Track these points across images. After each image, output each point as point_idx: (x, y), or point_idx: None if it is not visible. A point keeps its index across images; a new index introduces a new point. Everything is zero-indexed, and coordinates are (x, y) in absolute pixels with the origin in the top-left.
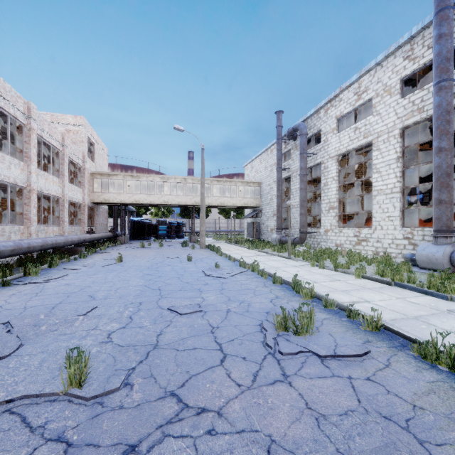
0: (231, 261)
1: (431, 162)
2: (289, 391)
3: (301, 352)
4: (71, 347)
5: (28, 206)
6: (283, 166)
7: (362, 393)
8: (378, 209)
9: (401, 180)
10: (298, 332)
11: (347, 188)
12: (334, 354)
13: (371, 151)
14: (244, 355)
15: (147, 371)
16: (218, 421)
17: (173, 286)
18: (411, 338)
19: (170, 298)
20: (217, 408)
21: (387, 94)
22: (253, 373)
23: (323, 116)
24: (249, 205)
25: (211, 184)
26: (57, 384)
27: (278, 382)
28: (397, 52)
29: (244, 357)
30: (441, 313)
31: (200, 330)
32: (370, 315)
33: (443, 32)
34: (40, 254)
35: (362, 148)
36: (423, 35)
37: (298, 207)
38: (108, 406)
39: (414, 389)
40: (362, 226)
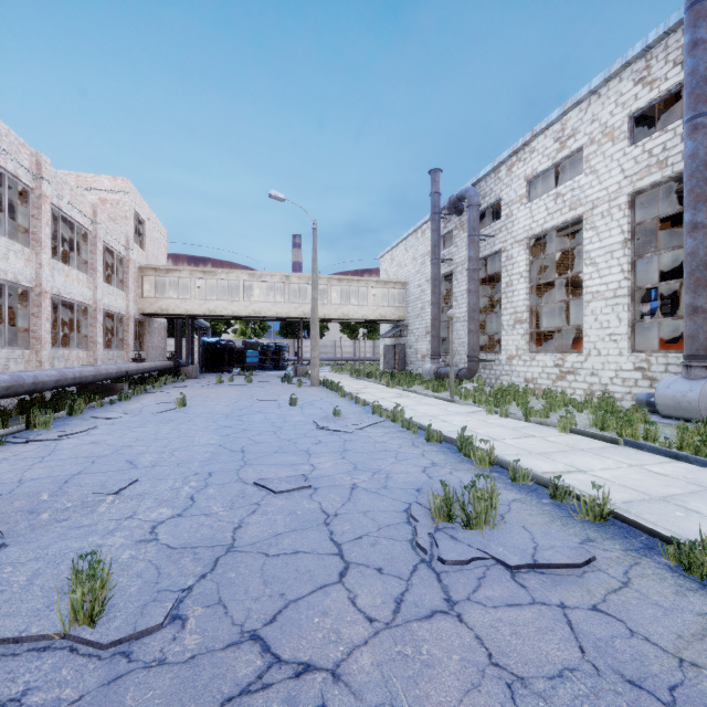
0: (359, 405)
1: (679, 247)
2: (458, 631)
3: (476, 559)
4: (87, 549)
5: (37, 318)
6: (441, 256)
7: (587, 635)
8: (593, 323)
9: (630, 276)
10: (471, 523)
11: (541, 290)
12: (533, 563)
13: (579, 232)
14: (380, 565)
15: (212, 593)
16: (333, 689)
17: (264, 445)
18: (663, 535)
19: (260, 465)
20: (332, 664)
21: (608, 140)
22: (395, 597)
23: (505, 177)
24: (387, 317)
25: (328, 285)
26: (52, 619)
27: (438, 613)
28: (624, 73)
29: (380, 567)
30: (706, 490)
31: (306, 519)
32: (590, 495)
33: (701, 37)
34: (57, 394)
35: (568, 226)
36: (666, 45)
37: (465, 320)
38: (139, 659)
39: (676, 627)
40: (567, 350)
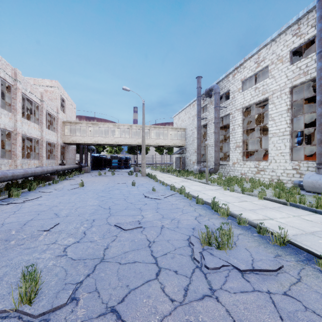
0: (164, 185)
1: (313, 112)
2: (217, 307)
3: (223, 266)
4: (31, 260)
5: (14, 145)
6: (201, 116)
7: (283, 310)
8: (273, 147)
9: (290, 125)
10: (220, 247)
11: (248, 132)
12: (252, 268)
13: (265, 105)
14: (176, 269)
15: (92, 285)
16: None
17: (120, 205)
18: (315, 253)
19: (117, 215)
20: None
21: (280, 62)
22: (184, 287)
23: (231, 80)
24: (177, 144)
25: (150, 129)
26: (10, 300)
27: (206, 297)
28: (288, 31)
29: (176, 270)
30: None
31: (139, 244)
32: (277, 232)
33: None
34: (24, 180)
35: (261, 102)
36: (307, 17)
37: (212, 146)
38: None
39: None
40: (260, 160)
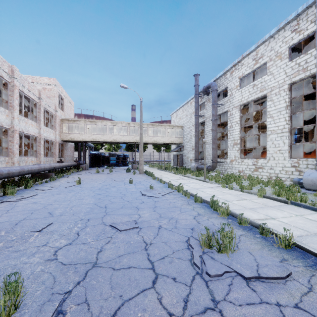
0: (162, 183)
1: (313, 109)
2: None
3: (226, 272)
4: (18, 265)
5: (11, 142)
6: (199, 114)
7: None
8: (271, 144)
9: (289, 122)
10: (221, 250)
11: (245, 130)
12: (258, 276)
13: (262, 103)
14: (174, 276)
15: (82, 295)
16: None
17: (116, 204)
18: None
19: (113, 215)
20: None
21: (278, 59)
22: (183, 298)
23: (229, 77)
24: (174, 142)
25: (147, 127)
26: None
27: (208, 310)
28: (286, 27)
29: (175, 277)
30: None
31: (135, 246)
32: (282, 234)
33: None
34: (21, 178)
35: (259, 99)
36: (307, 13)
37: (210, 143)
38: None
39: None
40: (258, 157)
